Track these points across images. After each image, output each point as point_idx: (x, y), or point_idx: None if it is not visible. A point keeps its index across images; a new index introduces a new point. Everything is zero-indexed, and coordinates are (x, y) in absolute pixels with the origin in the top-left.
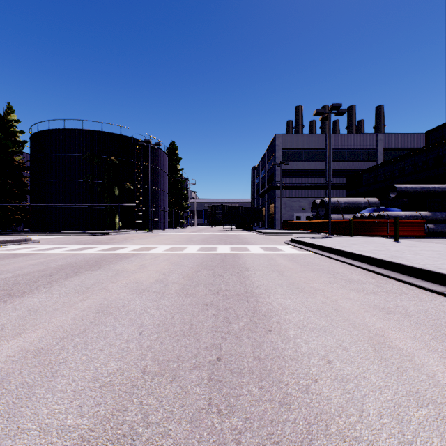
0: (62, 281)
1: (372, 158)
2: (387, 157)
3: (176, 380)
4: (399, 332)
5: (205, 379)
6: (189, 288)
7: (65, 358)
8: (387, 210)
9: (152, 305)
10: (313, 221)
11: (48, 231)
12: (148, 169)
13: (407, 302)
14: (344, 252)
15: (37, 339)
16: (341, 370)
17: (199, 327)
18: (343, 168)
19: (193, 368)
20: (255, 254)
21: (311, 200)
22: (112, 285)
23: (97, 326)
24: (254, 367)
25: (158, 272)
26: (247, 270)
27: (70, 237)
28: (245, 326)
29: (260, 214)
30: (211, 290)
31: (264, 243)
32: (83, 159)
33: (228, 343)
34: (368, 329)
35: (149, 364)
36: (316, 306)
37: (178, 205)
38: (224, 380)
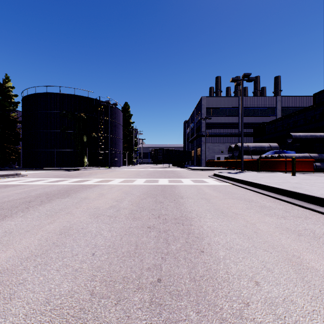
0: (37, 206)
1: (273, 114)
2: (283, 113)
3: (120, 302)
4: (313, 254)
5: (146, 302)
6: (136, 212)
7: (25, 279)
8: (285, 152)
9: (106, 228)
10: (229, 161)
11: (35, 167)
12: (108, 122)
13: (313, 226)
14: (255, 184)
15: (5, 259)
16: (269, 292)
17: (143, 248)
18: (251, 121)
19: (136, 290)
20: (187, 185)
21: (227, 145)
22: (76, 210)
23: (58, 247)
24: (190, 289)
25: (113, 200)
26: (181, 198)
27: (50, 172)
28: (181, 247)
29: (190, 155)
30: (153, 214)
31: (193, 177)
32: (61, 115)
33: (168, 263)
34: (285, 251)
35: (97, 286)
36: (239, 229)
37: (130, 149)
38: (164, 303)
